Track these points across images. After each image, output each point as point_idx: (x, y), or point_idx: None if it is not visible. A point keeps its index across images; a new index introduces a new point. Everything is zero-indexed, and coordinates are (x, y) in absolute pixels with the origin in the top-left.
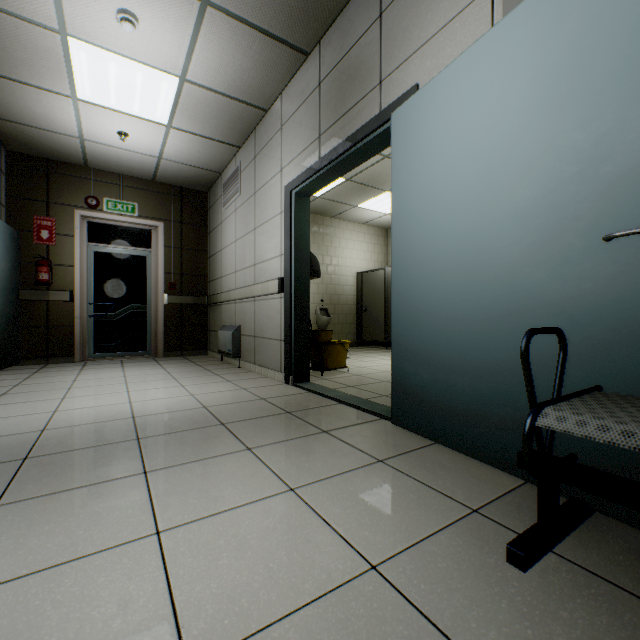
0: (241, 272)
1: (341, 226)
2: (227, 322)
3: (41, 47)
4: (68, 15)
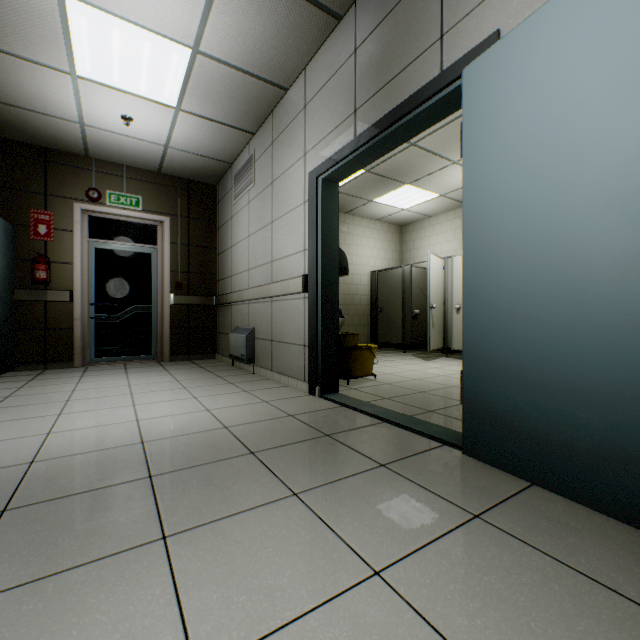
0: (255, 270)
1: (355, 222)
2: (239, 324)
3: (34, 10)
4: None
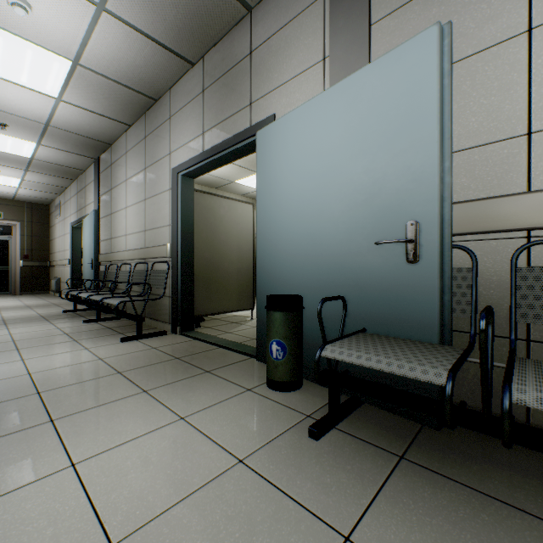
0: (61, 252)
1: None
2: (57, 276)
3: None
4: None
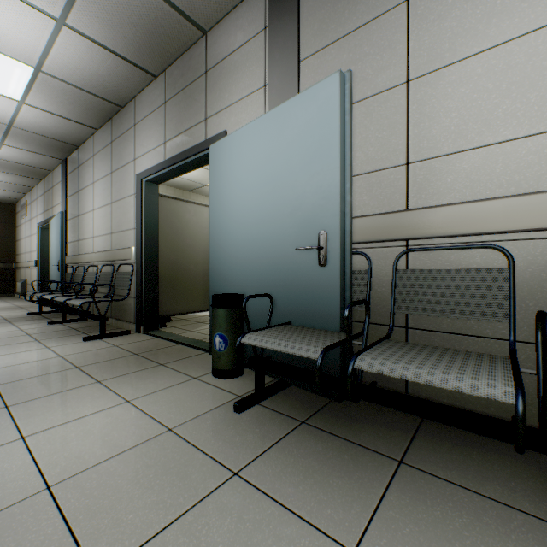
0: (27, 254)
1: None
2: (23, 278)
3: None
4: None
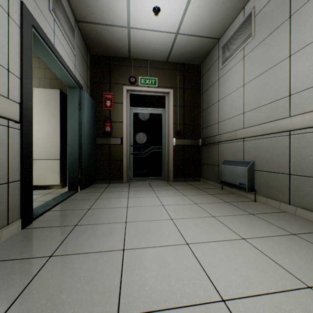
0: (255, 110)
1: None
2: (228, 158)
3: None
4: None
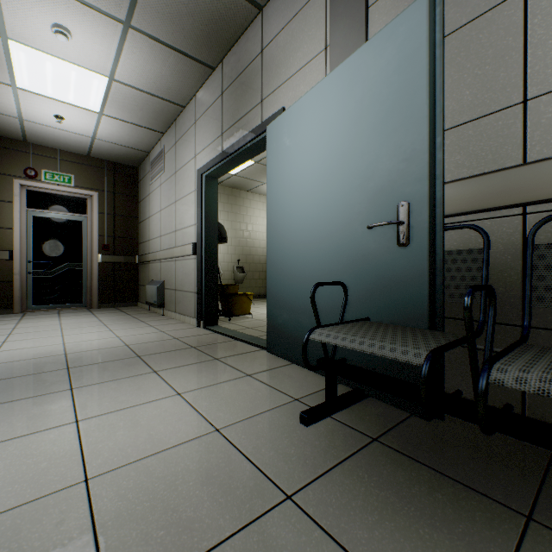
0: (165, 236)
1: (255, 198)
2: (154, 278)
3: None
4: (8, 24)
